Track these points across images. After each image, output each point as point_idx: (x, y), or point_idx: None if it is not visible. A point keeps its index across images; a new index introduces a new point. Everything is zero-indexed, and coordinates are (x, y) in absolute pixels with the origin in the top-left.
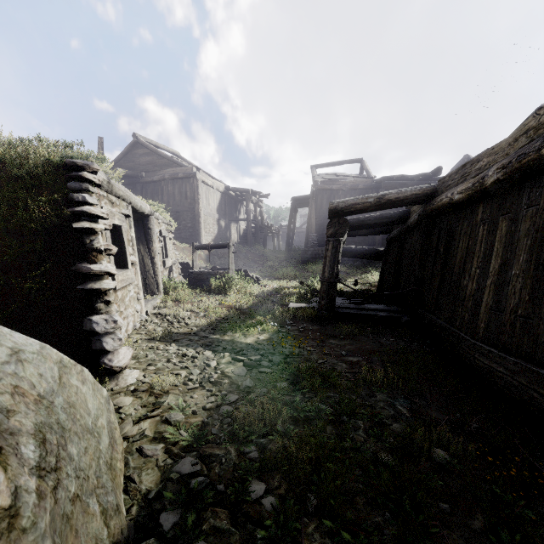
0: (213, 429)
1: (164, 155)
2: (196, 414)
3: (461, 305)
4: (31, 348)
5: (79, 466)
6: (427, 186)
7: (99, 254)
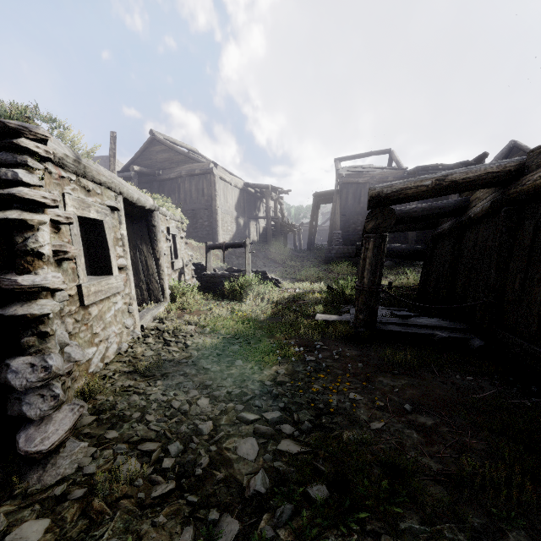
0: None
1: (181, 151)
2: None
3: None
4: None
5: None
6: (509, 161)
7: (34, 259)
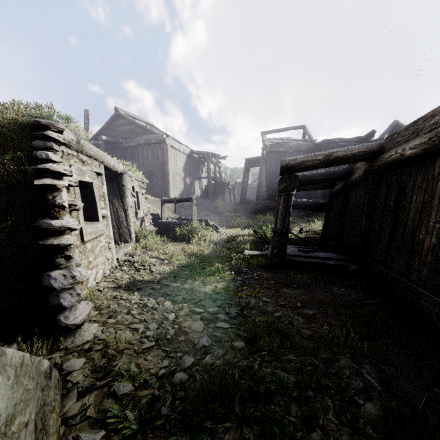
0: (163, 408)
1: (140, 124)
2: (148, 383)
3: (417, 259)
4: None
5: None
6: (373, 144)
7: (60, 210)
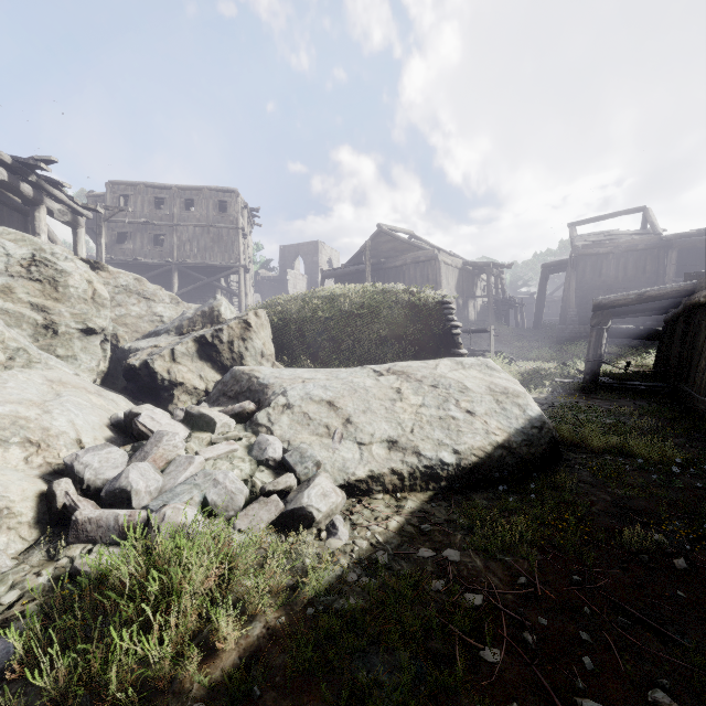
0: None
1: (406, 240)
2: None
3: (697, 376)
4: None
5: None
6: (687, 284)
7: (461, 345)
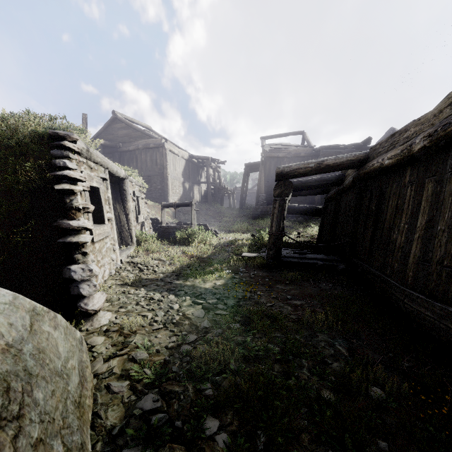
0: (174, 367)
1: (138, 128)
2: (159, 353)
3: (391, 256)
4: (4, 298)
5: (44, 410)
6: (360, 153)
7: (77, 212)
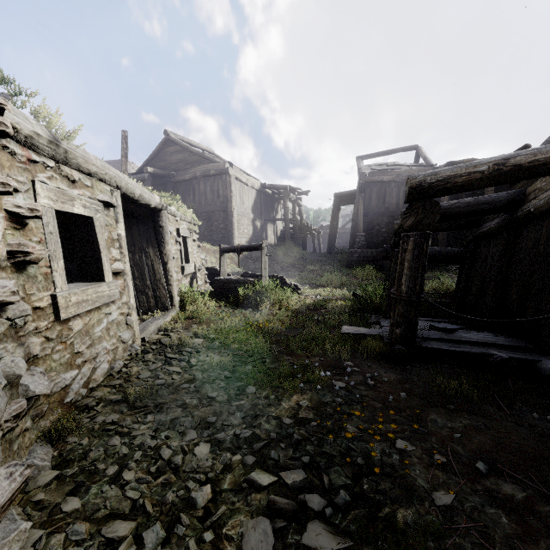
0: None
1: (195, 151)
2: None
3: None
4: None
5: None
6: None
7: None
